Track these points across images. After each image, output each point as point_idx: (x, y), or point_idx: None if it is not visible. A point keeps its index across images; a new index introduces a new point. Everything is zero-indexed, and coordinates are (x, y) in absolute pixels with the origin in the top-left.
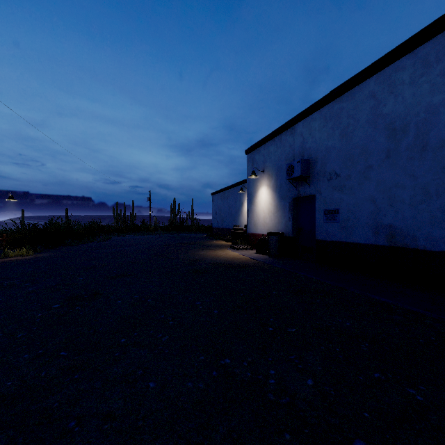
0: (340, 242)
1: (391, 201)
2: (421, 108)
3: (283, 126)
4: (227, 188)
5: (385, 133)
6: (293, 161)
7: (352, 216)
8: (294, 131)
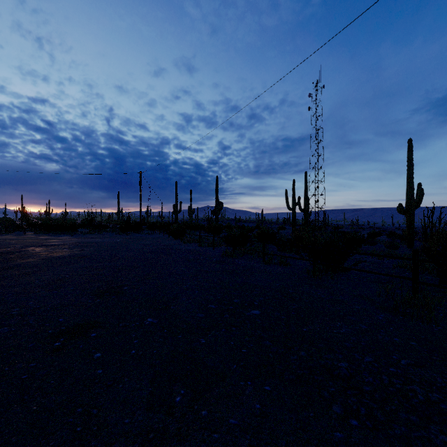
0: None
1: None
2: None
3: None
4: None
5: None
6: None
7: None
8: None
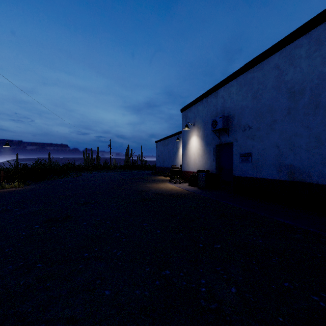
0: (252, 177)
1: (291, 146)
2: (315, 75)
3: (209, 91)
4: (166, 137)
5: (287, 95)
6: (216, 117)
7: (261, 158)
8: (217, 95)
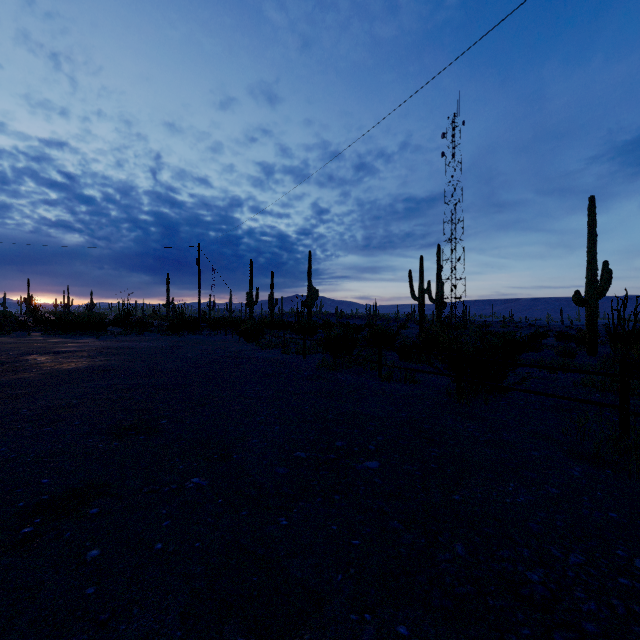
0: None
1: None
2: None
3: None
4: None
5: None
6: None
7: None
8: None
